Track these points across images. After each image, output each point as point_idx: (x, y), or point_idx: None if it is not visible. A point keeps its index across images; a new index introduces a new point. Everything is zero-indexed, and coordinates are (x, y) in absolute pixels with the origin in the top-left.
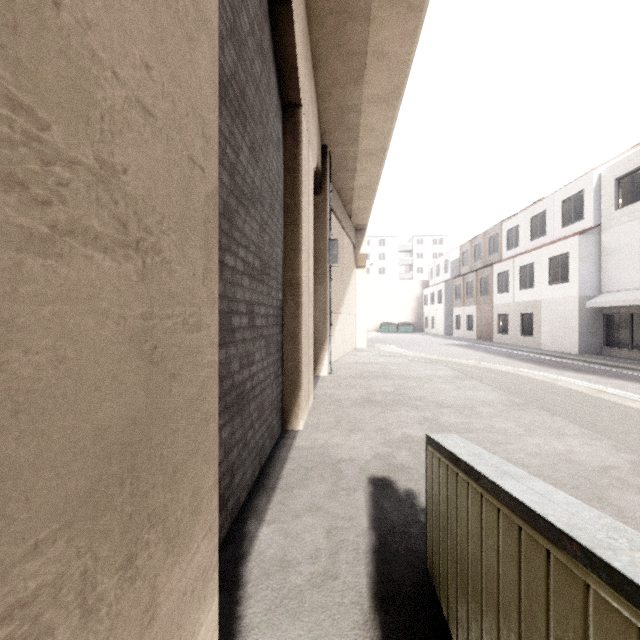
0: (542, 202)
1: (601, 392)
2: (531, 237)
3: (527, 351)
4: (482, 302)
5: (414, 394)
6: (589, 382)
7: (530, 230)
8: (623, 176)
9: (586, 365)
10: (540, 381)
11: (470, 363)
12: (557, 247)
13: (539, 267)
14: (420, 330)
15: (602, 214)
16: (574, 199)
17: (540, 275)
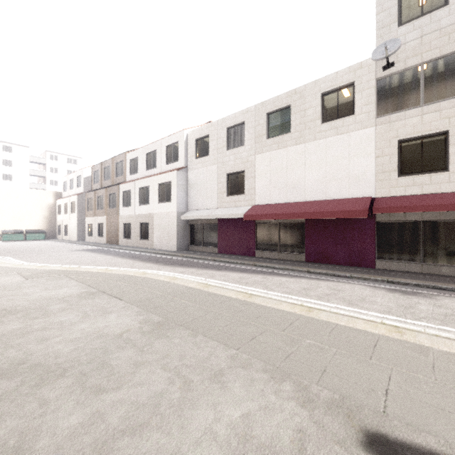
0: (154, 144)
1: (208, 285)
2: (147, 167)
3: (145, 251)
4: (111, 213)
5: (2, 356)
6: (194, 275)
7: (146, 162)
8: (199, 139)
9: (184, 259)
10: (165, 282)
11: (101, 270)
12: (164, 177)
13: (153, 189)
14: (53, 237)
15: (189, 160)
16: (173, 146)
17: (153, 195)
